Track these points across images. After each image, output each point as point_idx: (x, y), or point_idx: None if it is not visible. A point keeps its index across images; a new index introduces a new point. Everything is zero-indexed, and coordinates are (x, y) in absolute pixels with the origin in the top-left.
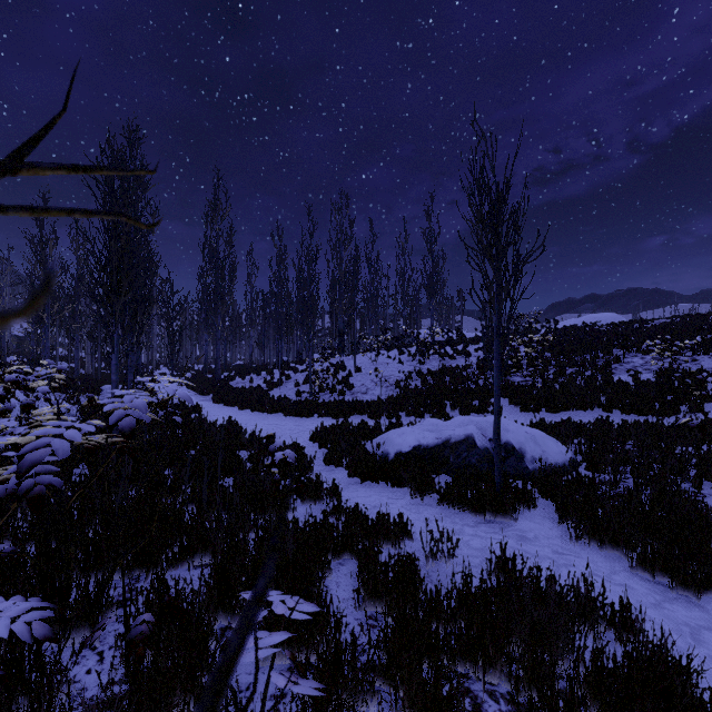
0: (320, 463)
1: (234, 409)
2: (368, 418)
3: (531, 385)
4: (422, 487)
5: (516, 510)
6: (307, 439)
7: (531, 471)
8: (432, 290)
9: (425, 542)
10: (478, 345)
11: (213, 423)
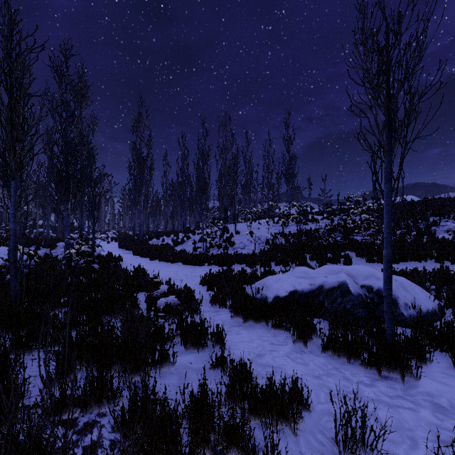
0: (207, 304)
1: (146, 260)
2: (246, 267)
3: (371, 242)
4: (305, 335)
5: (418, 367)
6: (198, 283)
7: (406, 317)
8: (289, 178)
9: (324, 413)
10: (323, 216)
11: (122, 269)
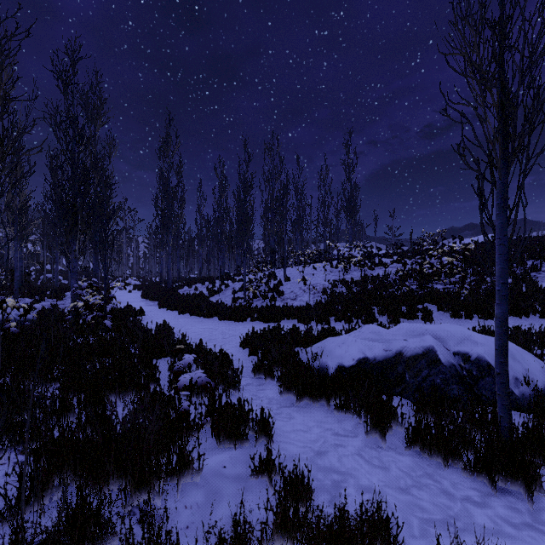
0: (249, 374)
1: (174, 313)
2: (298, 323)
3: (456, 292)
4: (382, 423)
5: None
6: (238, 345)
7: (518, 397)
8: (350, 212)
9: None
10: (392, 258)
11: (142, 327)
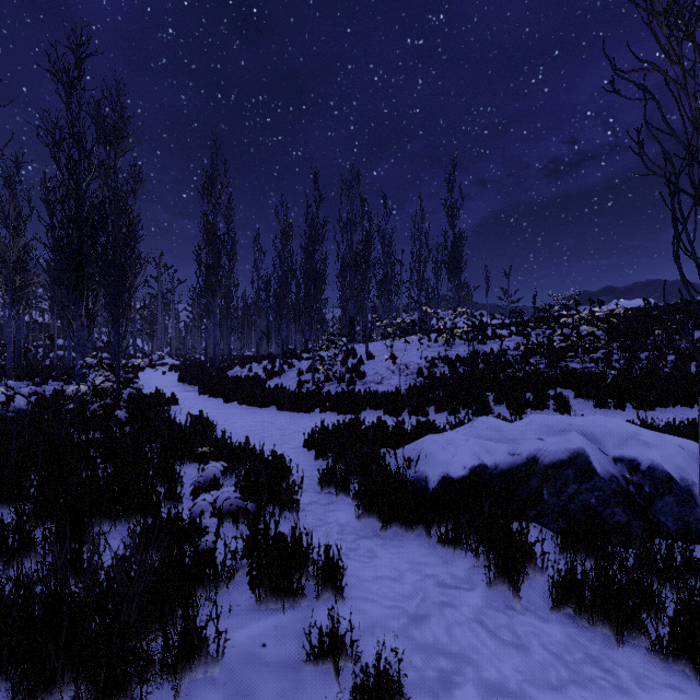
0: (315, 487)
1: (218, 402)
2: (385, 415)
3: (600, 372)
4: (513, 570)
5: None
6: (300, 445)
7: None
8: (454, 269)
9: None
10: (509, 330)
11: (167, 420)
